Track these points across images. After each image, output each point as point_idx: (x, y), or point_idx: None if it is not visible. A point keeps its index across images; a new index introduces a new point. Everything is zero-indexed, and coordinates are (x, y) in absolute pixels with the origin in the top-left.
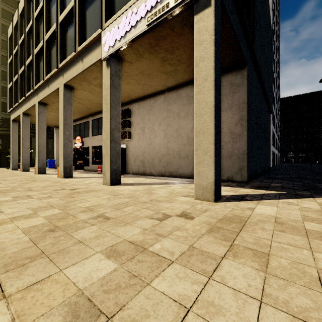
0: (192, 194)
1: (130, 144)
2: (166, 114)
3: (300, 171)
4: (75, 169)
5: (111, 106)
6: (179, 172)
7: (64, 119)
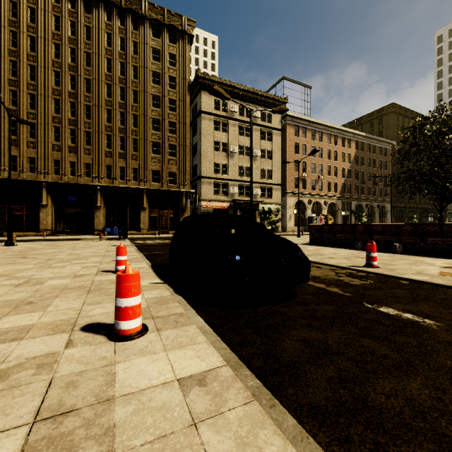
0: None
1: None
2: None
3: None
4: None
5: None
6: None
7: None
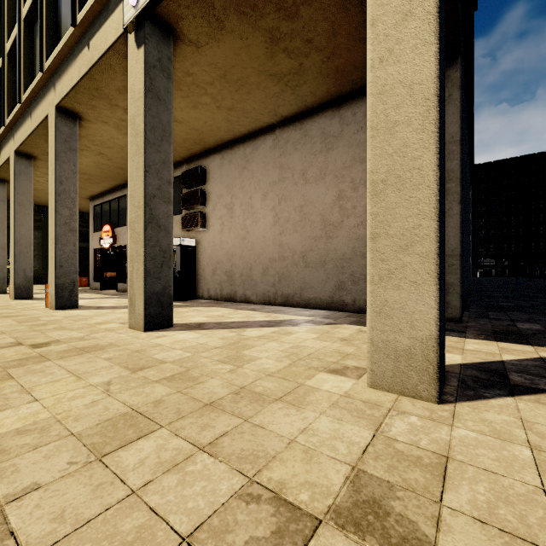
0: (354, 364)
1: (204, 239)
2: (278, 176)
3: (530, 293)
4: (101, 289)
5: (148, 140)
6: (305, 297)
7: (56, 183)
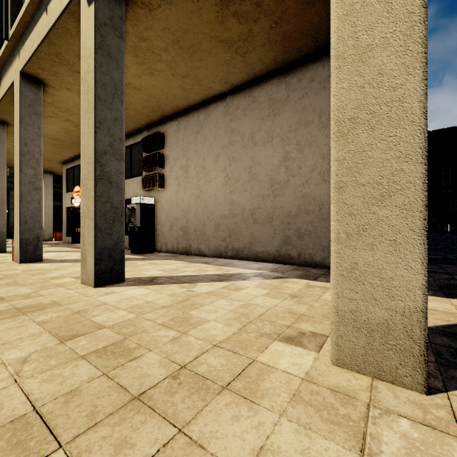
0: (310, 329)
1: (162, 198)
2: (229, 139)
3: (449, 246)
4: (72, 243)
5: (99, 97)
6: (253, 250)
7: (21, 144)
